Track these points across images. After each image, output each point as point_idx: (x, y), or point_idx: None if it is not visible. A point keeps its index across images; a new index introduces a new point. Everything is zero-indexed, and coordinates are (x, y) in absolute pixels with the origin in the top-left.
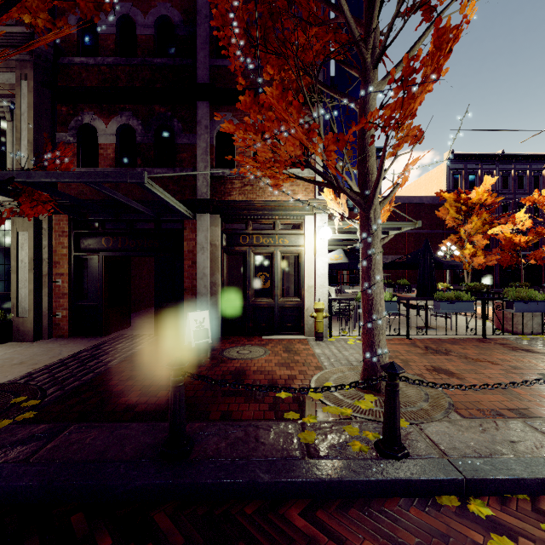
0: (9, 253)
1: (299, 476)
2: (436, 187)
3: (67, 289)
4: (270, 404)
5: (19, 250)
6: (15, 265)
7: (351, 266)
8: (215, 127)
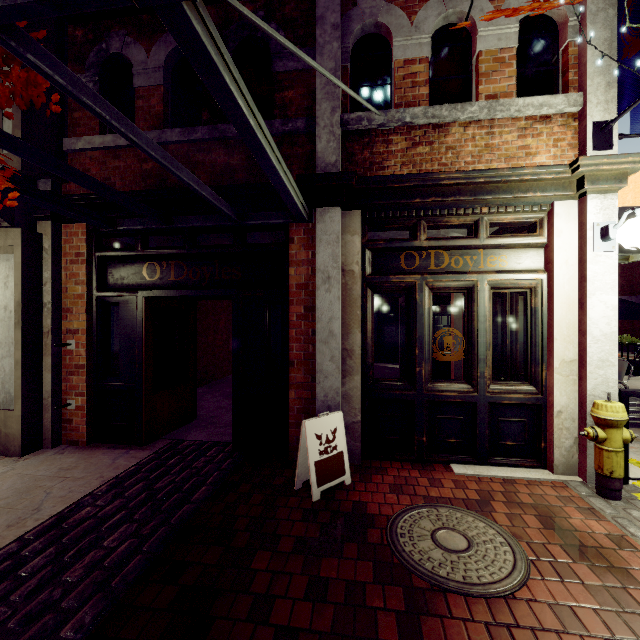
0: None
1: None
2: (632, 195)
3: (84, 359)
4: None
5: (1, 289)
6: None
7: None
8: (351, 29)
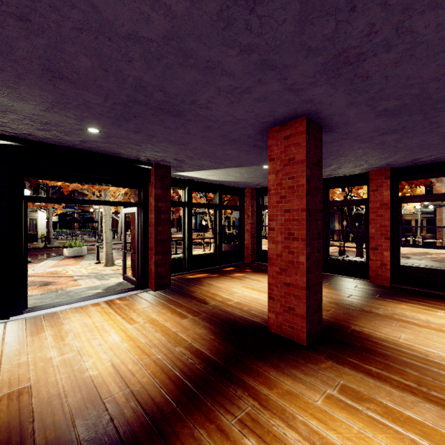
0: None
1: (30, 248)
2: None
3: None
4: None
5: None
6: None
7: (59, 222)
8: None
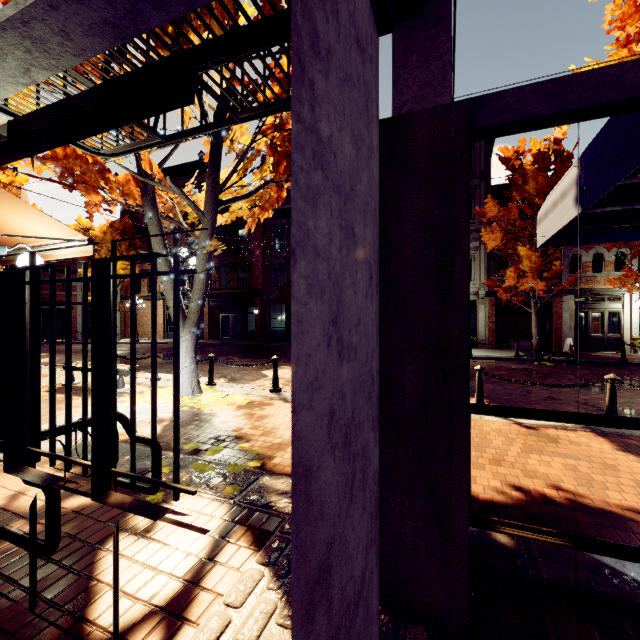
0: (473, 313)
1: None
2: None
3: (494, 329)
4: (638, 360)
5: (479, 313)
6: (478, 318)
7: None
8: (570, 254)
